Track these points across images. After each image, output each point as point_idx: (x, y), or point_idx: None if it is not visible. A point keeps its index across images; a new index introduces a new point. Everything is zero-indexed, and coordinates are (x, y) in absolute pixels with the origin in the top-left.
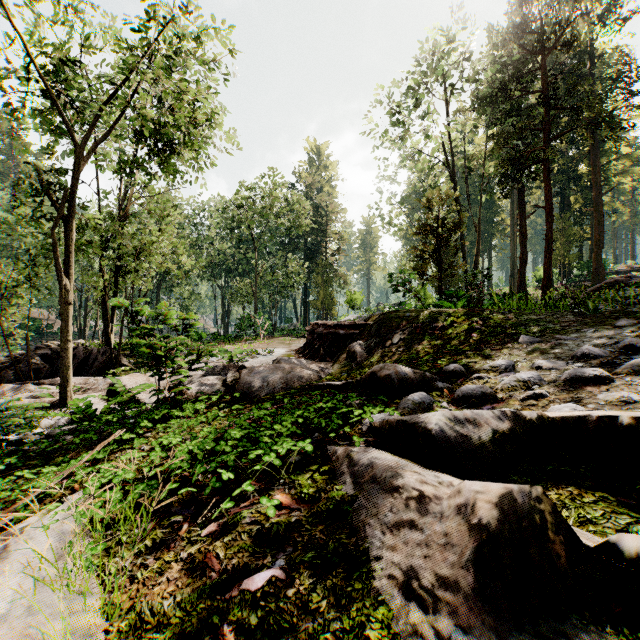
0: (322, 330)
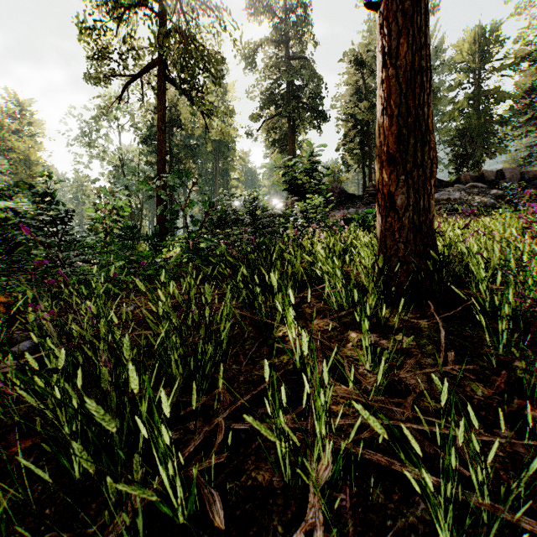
0: None
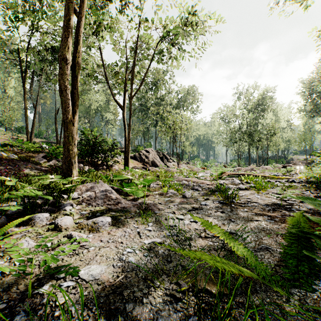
0: None
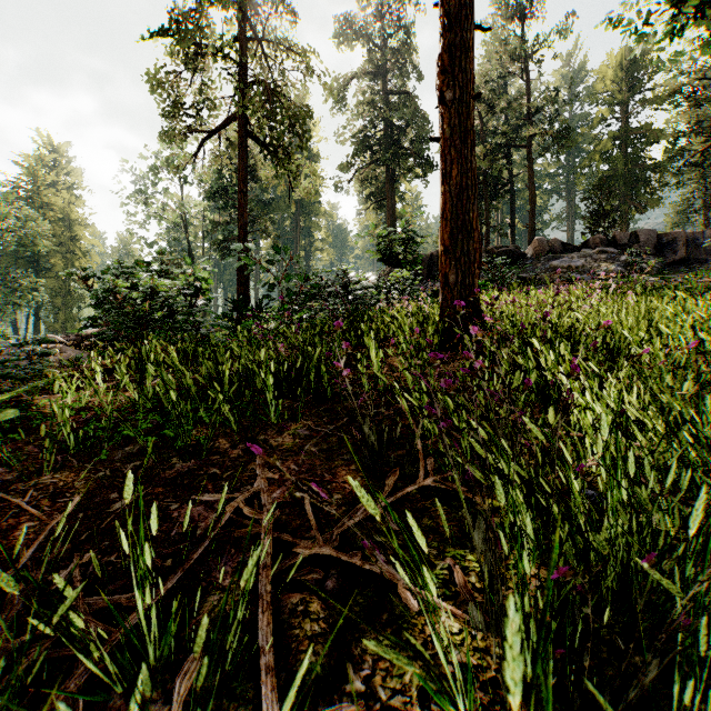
0: (75, 338)
